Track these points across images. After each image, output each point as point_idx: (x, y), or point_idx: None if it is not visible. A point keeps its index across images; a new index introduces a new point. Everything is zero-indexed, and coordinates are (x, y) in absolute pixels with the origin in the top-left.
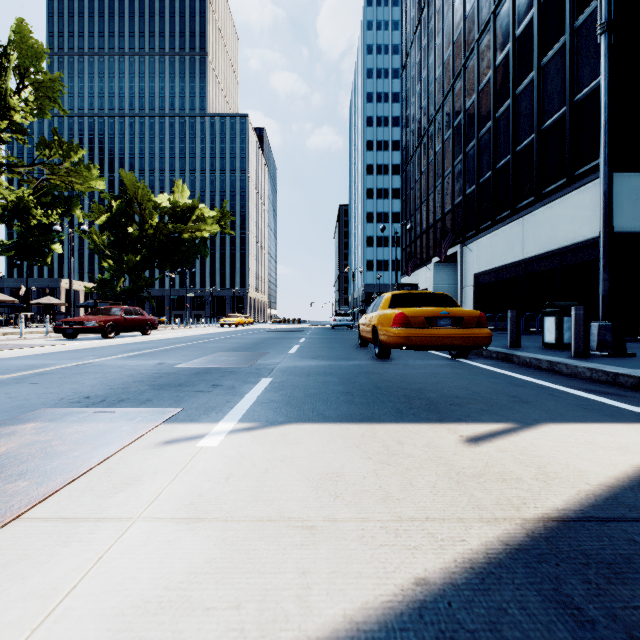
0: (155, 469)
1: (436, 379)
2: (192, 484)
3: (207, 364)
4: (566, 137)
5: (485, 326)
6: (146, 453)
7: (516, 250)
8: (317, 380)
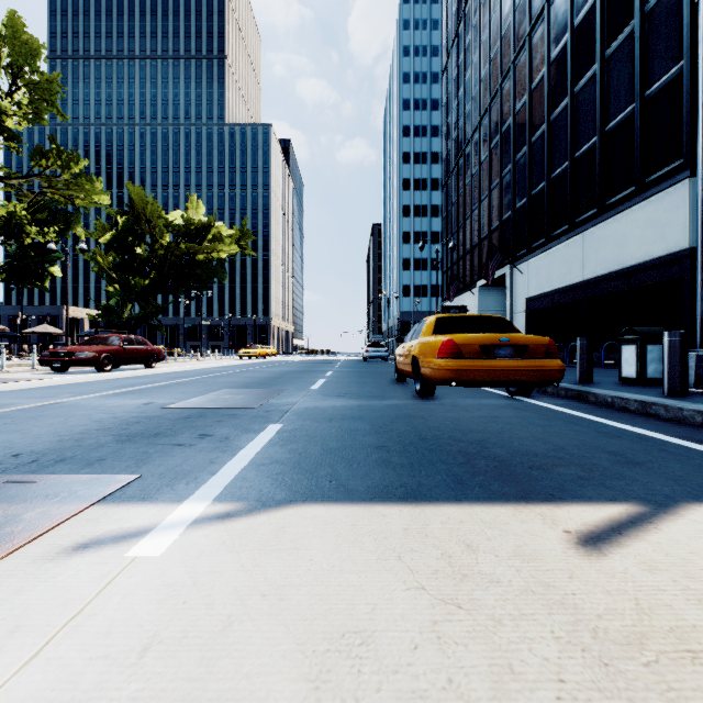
0: (18, 620)
1: (498, 426)
2: (65, 670)
3: (205, 404)
4: (635, 138)
5: (556, 356)
6: (28, 574)
7: (575, 270)
8: (341, 427)
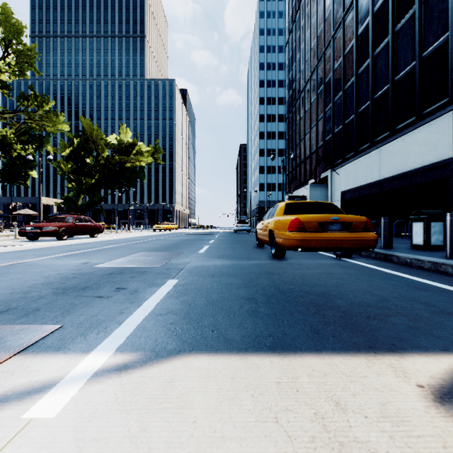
0: None
1: (334, 281)
2: None
3: (125, 264)
4: (415, 85)
5: (371, 230)
6: None
7: (374, 173)
8: (221, 282)
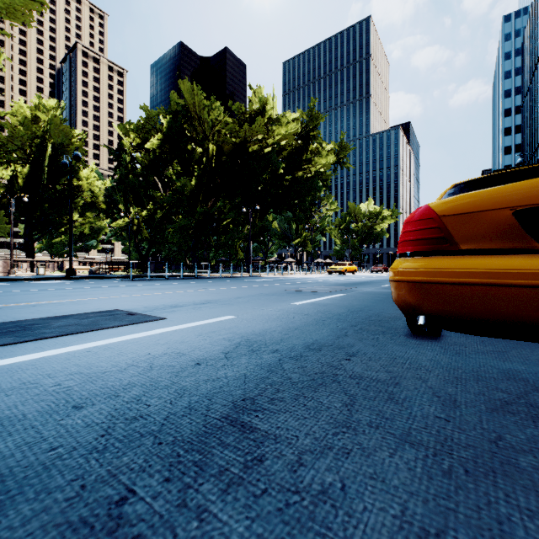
0: None
1: None
2: None
3: None
4: None
5: None
6: None
7: None
8: None
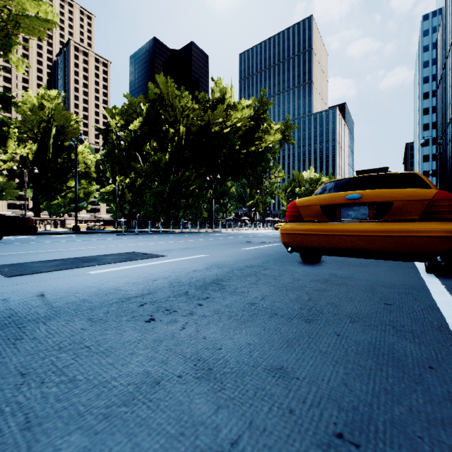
0: None
1: None
2: None
3: None
4: None
5: None
6: None
7: None
8: None
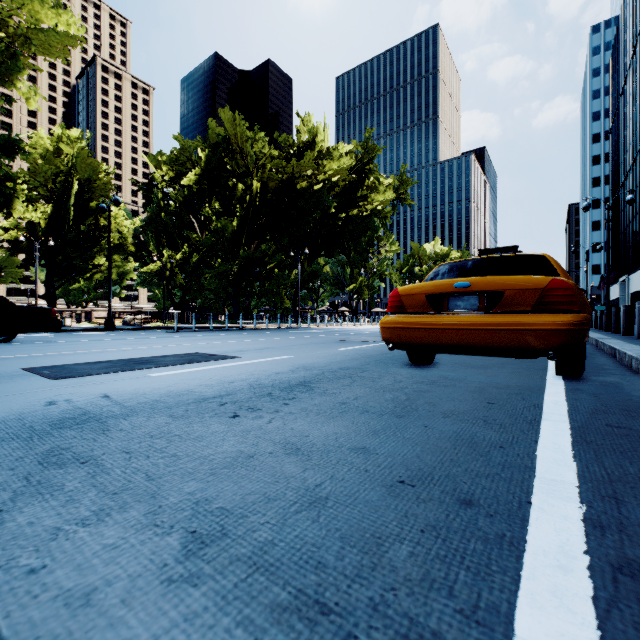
0: None
1: None
2: None
3: None
4: None
5: None
6: None
7: (639, 285)
8: None
